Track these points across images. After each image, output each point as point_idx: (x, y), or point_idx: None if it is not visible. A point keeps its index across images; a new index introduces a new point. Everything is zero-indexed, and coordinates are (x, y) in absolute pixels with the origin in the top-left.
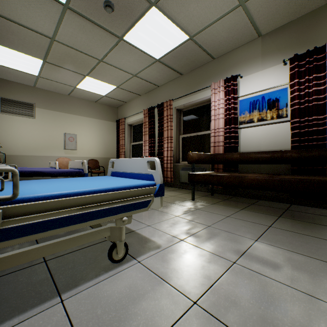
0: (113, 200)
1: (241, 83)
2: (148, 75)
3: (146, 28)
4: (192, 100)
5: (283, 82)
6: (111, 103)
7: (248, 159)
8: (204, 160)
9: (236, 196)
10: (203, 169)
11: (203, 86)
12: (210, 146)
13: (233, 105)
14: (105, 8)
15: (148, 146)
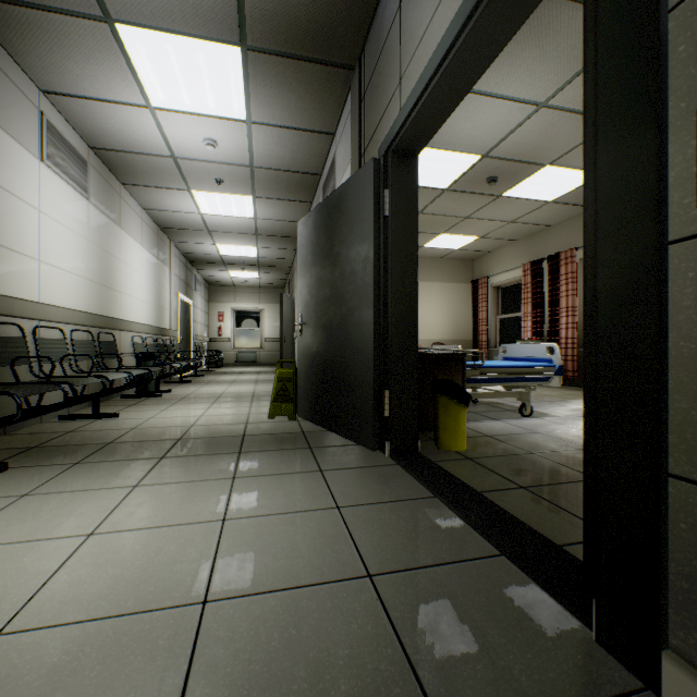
0: (523, 373)
1: None
2: (533, 218)
3: (535, 182)
4: None
5: None
6: (464, 256)
7: None
8: None
9: None
10: None
11: None
12: None
13: None
14: (488, 183)
15: (530, 321)
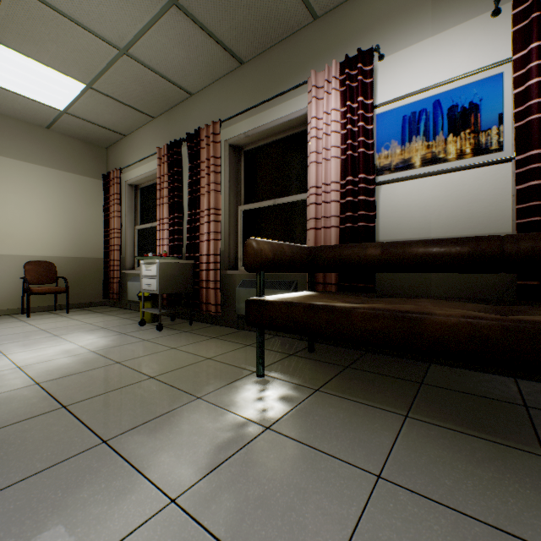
0: None
1: (381, 71)
2: (160, 56)
3: None
4: (266, 123)
5: (491, 59)
6: (88, 135)
7: (407, 258)
8: (292, 261)
9: (368, 351)
10: (290, 284)
11: (289, 87)
12: (305, 230)
13: (364, 124)
14: None
15: (168, 231)
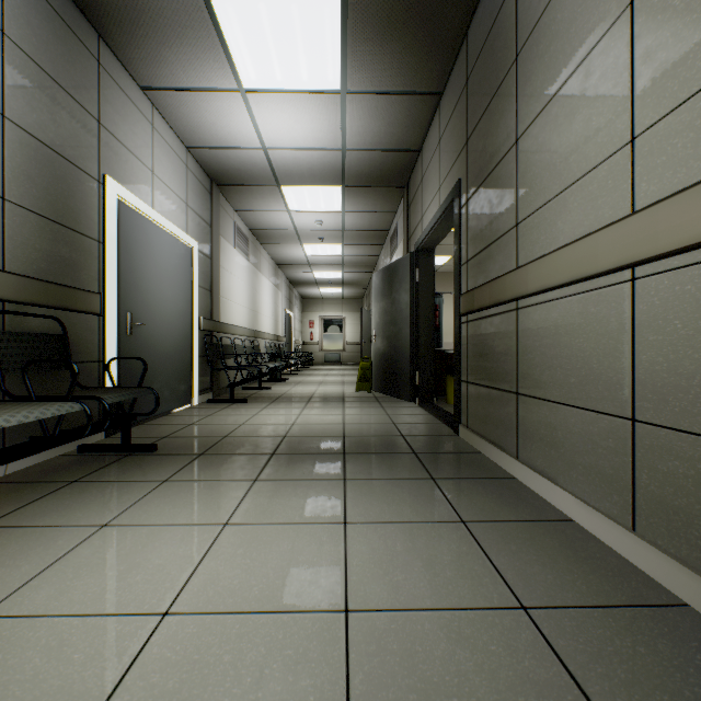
0: None
1: None
2: None
3: None
4: None
5: None
6: None
7: None
8: None
9: None
10: None
11: None
12: None
13: None
14: None
15: None
